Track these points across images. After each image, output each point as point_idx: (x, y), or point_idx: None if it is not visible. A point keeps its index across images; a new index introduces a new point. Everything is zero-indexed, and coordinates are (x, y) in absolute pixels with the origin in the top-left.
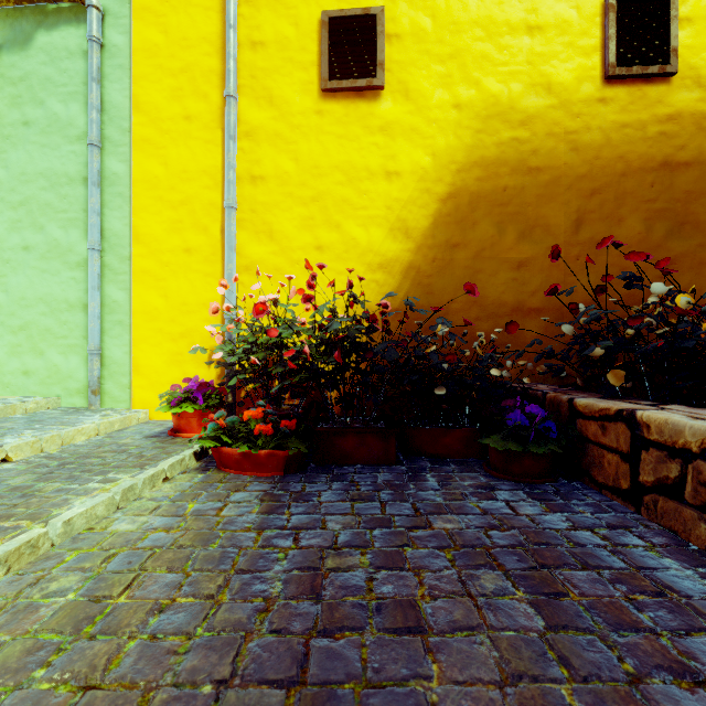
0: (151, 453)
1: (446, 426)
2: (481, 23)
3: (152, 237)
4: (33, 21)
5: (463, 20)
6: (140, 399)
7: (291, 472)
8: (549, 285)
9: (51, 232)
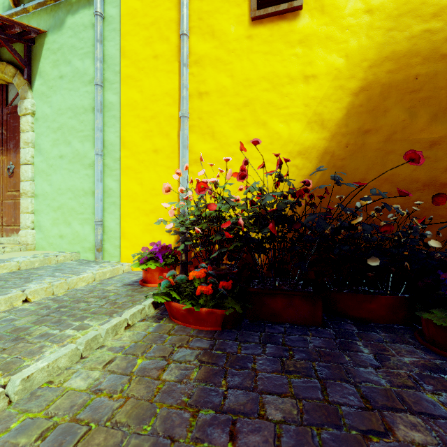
0: (122, 301)
1: (368, 291)
2: None
3: (133, 143)
4: (65, 11)
5: None
6: (125, 256)
7: (228, 328)
8: None
9: (74, 145)
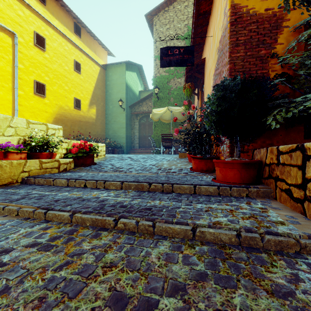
0: None
1: None
2: (60, 93)
3: None
4: None
5: (57, 91)
6: None
7: None
8: (68, 134)
9: None
